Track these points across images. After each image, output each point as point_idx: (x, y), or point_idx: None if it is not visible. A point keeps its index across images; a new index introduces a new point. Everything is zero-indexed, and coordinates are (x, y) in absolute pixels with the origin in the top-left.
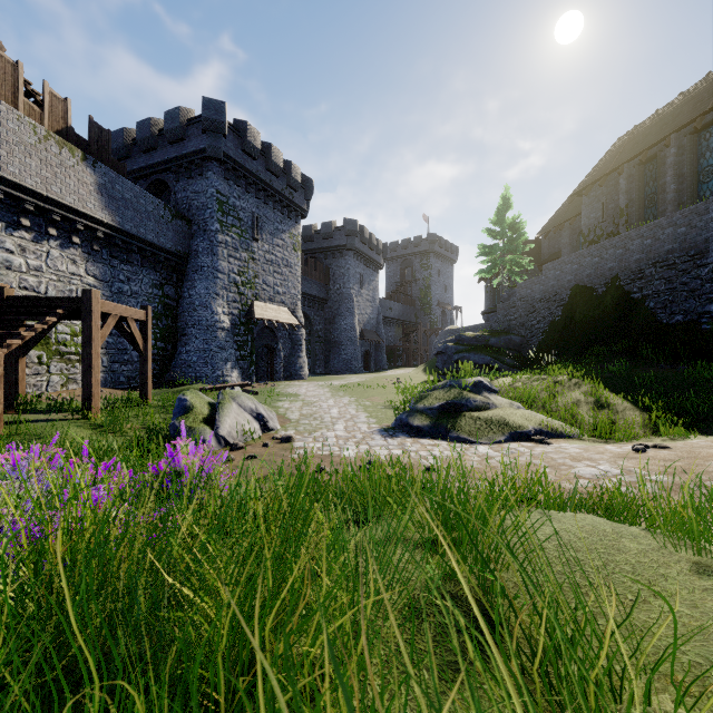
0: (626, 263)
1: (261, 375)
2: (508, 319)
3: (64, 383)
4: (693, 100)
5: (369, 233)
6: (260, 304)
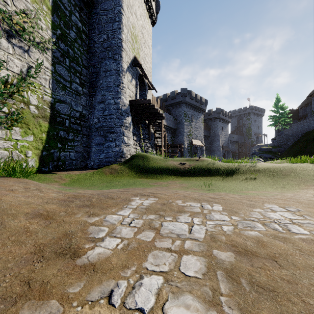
0: None
1: None
2: (280, 142)
3: None
4: None
5: (225, 111)
6: (193, 140)
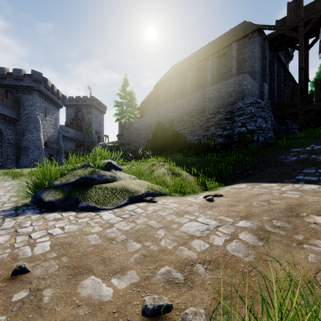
0: (177, 114)
1: None
2: (129, 138)
3: None
4: (196, 56)
5: (51, 84)
6: None
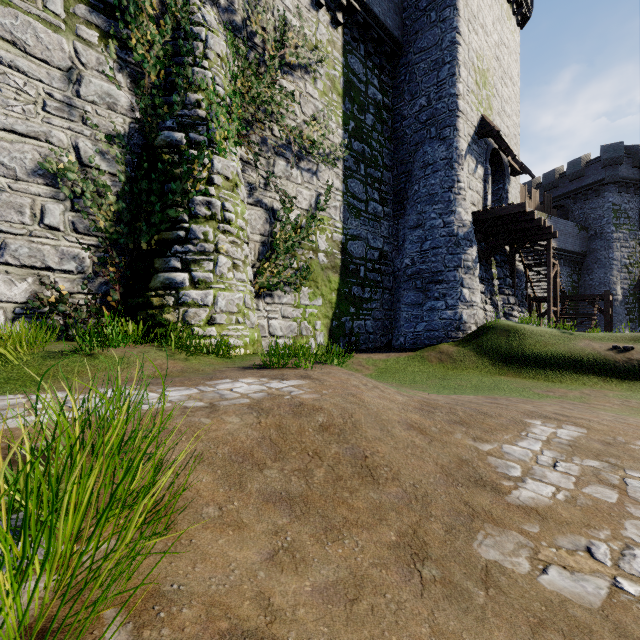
0: None
1: None
2: None
3: None
4: None
5: None
6: None
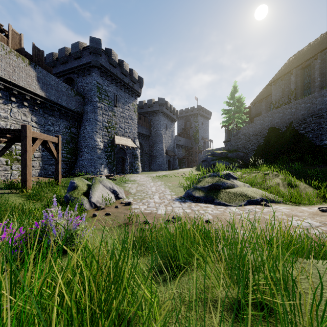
0: (297, 116)
1: (118, 171)
2: (237, 144)
3: (19, 175)
4: None
5: (170, 104)
6: (118, 137)
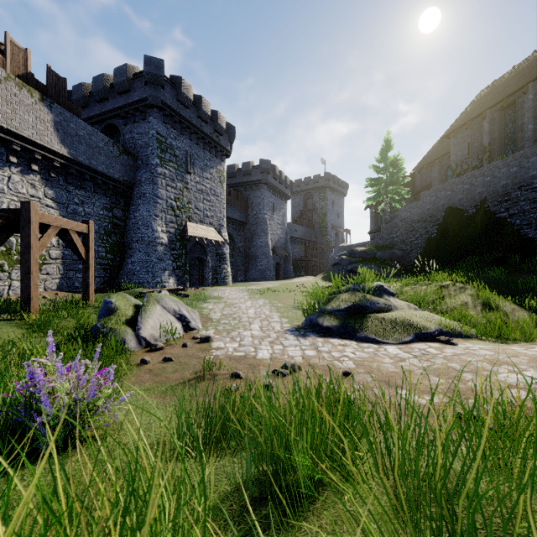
0: (494, 188)
1: (193, 282)
2: (391, 236)
3: None
4: None
5: (279, 171)
6: (192, 225)
